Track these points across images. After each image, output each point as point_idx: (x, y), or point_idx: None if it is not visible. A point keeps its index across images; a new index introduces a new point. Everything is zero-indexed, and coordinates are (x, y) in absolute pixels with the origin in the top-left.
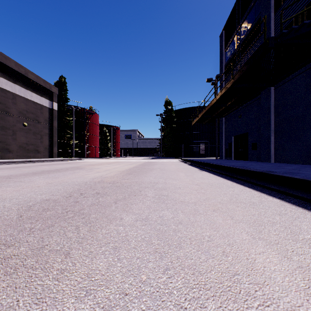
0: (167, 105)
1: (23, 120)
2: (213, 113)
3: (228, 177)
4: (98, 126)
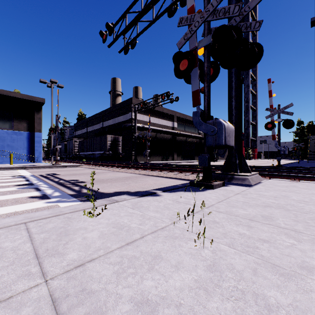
0: (299, 124)
1: None
2: None
3: None
4: None
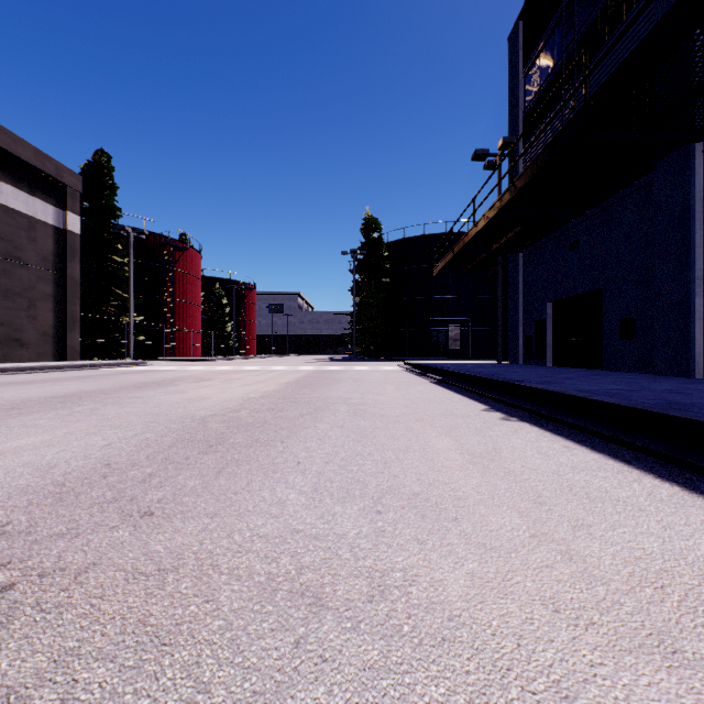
0: (370, 229)
1: None
2: (495, 240)
3: (697, 478)
4: (201, 281)
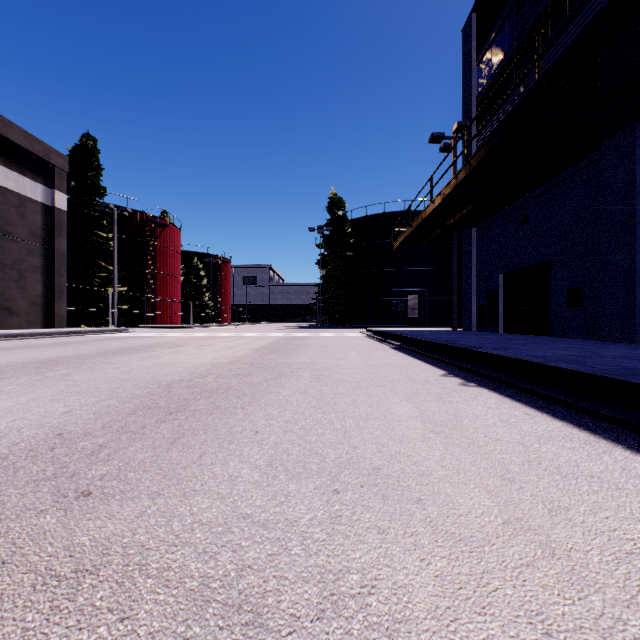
0: (335, 207)
1: None
2: (450, 216)
3: None
4: (180, 255)
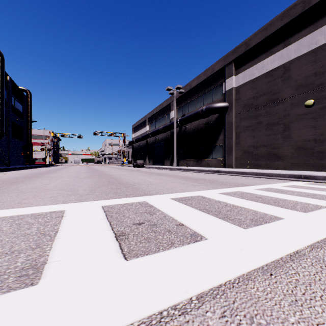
0: None
1: (305, 97)
2: None
3: None
4: None
